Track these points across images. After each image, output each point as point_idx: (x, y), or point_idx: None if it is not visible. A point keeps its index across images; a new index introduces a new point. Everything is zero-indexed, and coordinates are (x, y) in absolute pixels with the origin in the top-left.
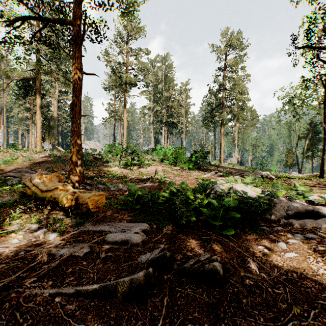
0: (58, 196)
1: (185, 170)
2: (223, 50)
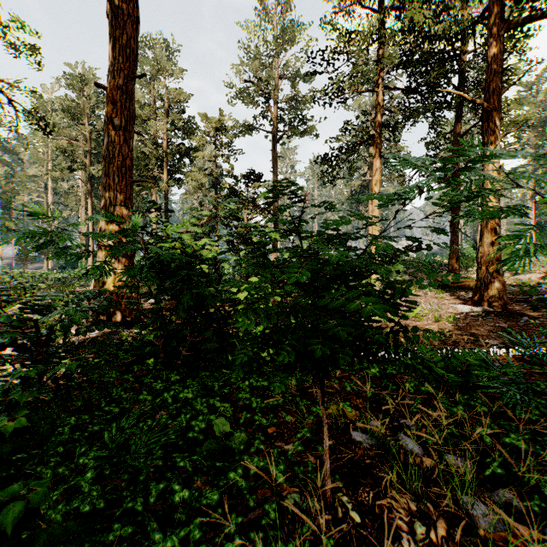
0: (469, 285)
1: None
2: None
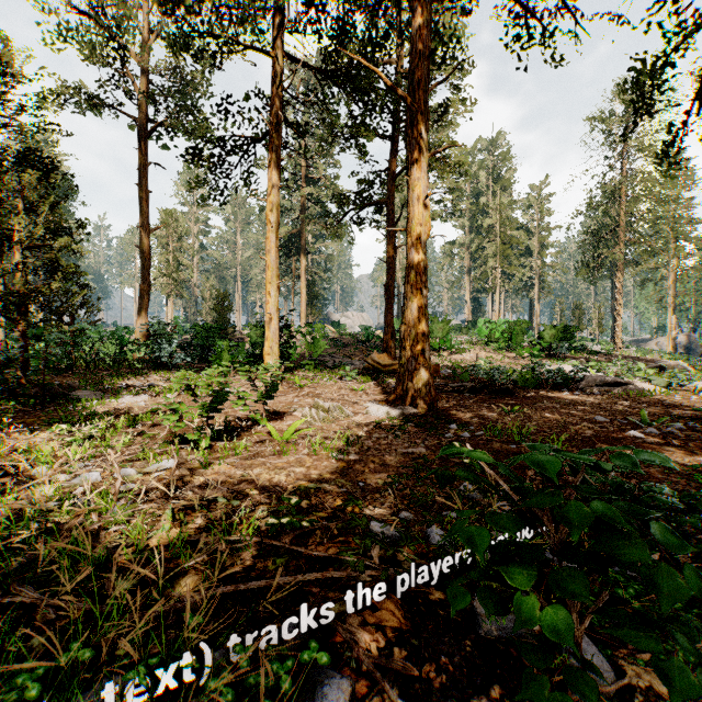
0: None
1: (525, 359)
2: (620, 121)
